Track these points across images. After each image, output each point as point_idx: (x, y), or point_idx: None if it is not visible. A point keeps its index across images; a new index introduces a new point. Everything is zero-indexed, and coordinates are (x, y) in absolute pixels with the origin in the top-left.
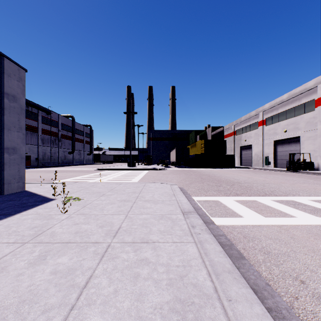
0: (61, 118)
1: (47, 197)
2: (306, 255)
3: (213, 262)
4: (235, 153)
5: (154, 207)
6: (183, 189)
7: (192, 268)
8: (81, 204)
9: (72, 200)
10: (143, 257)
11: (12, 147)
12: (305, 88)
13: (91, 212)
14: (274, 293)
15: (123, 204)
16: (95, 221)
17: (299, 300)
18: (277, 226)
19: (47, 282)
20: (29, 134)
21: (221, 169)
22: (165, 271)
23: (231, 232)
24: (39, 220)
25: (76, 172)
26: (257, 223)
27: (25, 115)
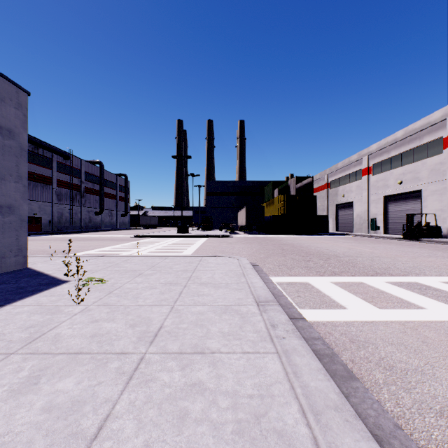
0: (85, 165)
1: (58, 279)
2: None
3: (308, 389)
4: (330, 214)
5: (214, 294)
6: (257, 266)
7: (274, 399)
8: (106, 289)
9: (94, 283)
10: (195, 380)
11: (7, 204)
12: (428, 121)
13: (119, 302)
14: (410, 443)
15: (168, 289)
16: (124, 316)
17: None
18: (399, 324)
19: (34, 427)
20: (39, 186)
21: (309, 236)
22: (230, 405)
23: (330, 333)
24: (40, 315)
25: (105, 240)
26: (368, 319)
27: (34, 160)
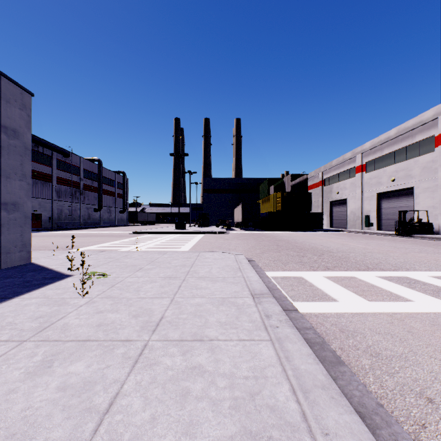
0: (84, 162)
1: (61, 273)
2: (432, 358)
3: (298, 371)
4: (324, 211)
5: (211, 288)
6: (253, 261)
7: (267, 380)
8: (108, 283)
9: (96, 277)
10: (195, 363)
11: (12, 201)
12: (420, 120)
13: (122, 295)
14: (390, 418)
15: (167, 283)
16: (127, 308)
17: (428, 429)
18: (387, 315)
19: (52, 403)
20: (39, 184)
21: (304, 232)
22: (227, 385)
23: (322, 323)
24: (47, 306)
25: (104, 236)
26: (358, 311)
27: (34, 157)
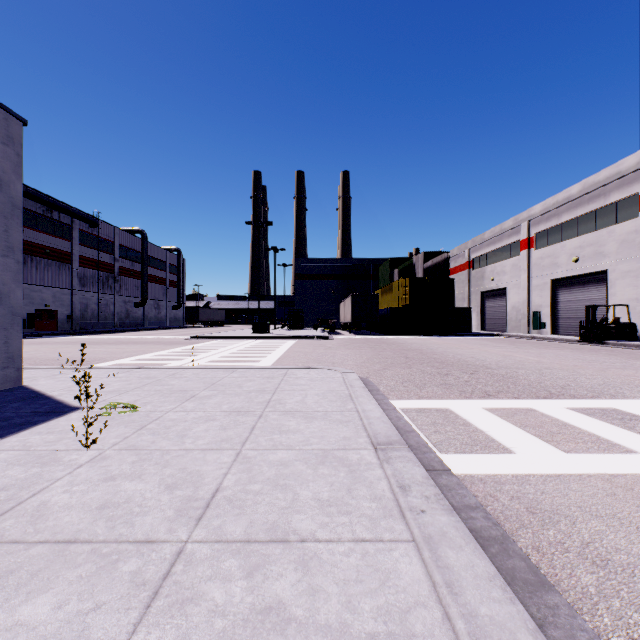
0: (120, 235)
1: (65, 404)
2: None
3: (477, 621)
4: (472, 306)
5: (305, 430)
6: (370, 383)
7: None
8: (136, 422)
9: (119, 412)
10: (270, 599)
11: None
12: (617, 170)
13: (154, 444)
14: None
15: (233, 422)
16: (159, 470)
17: None
18: (602, 479)
19: None
20: (53, 266)
21: (444, 337)
22: None
23: (494, 496)
24: (22, 467)
25: (147, 344)
26: (550, 471)
27: (46, 227)
